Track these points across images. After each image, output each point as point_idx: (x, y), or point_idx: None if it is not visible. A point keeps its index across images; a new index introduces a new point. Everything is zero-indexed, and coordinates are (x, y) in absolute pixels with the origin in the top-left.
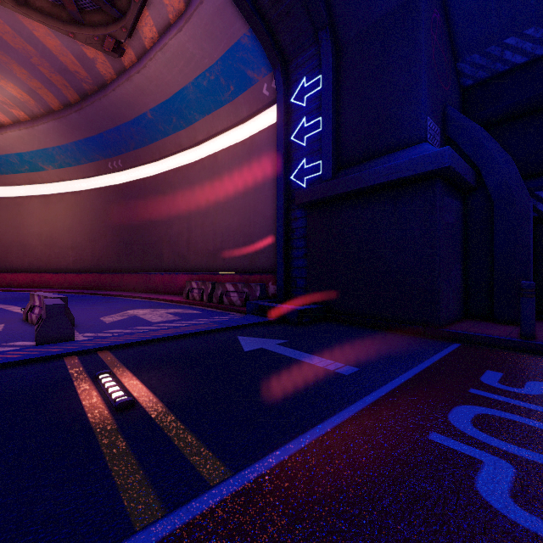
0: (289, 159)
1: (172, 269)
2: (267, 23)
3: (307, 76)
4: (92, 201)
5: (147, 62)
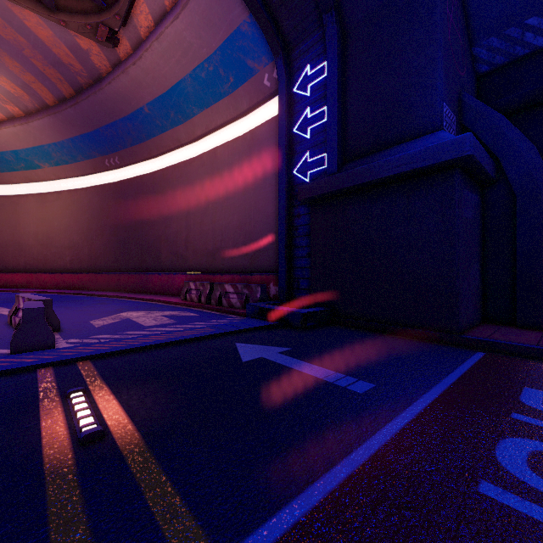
0: (292, 152)
1: (170, 269)
2: (268, 7)
3: (311, 64)
4: (89, 199)
5: (143, 53)
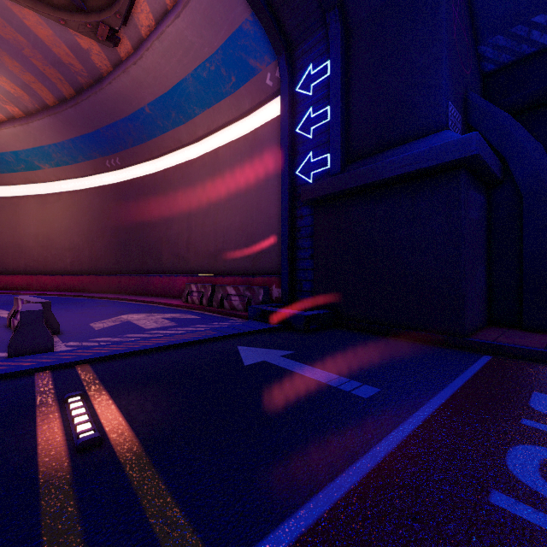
0: (294, 152)
1: (172, 271)
2: (271, 5)
3: (314, 63)
4: (90, 201)
5: (143, 52)
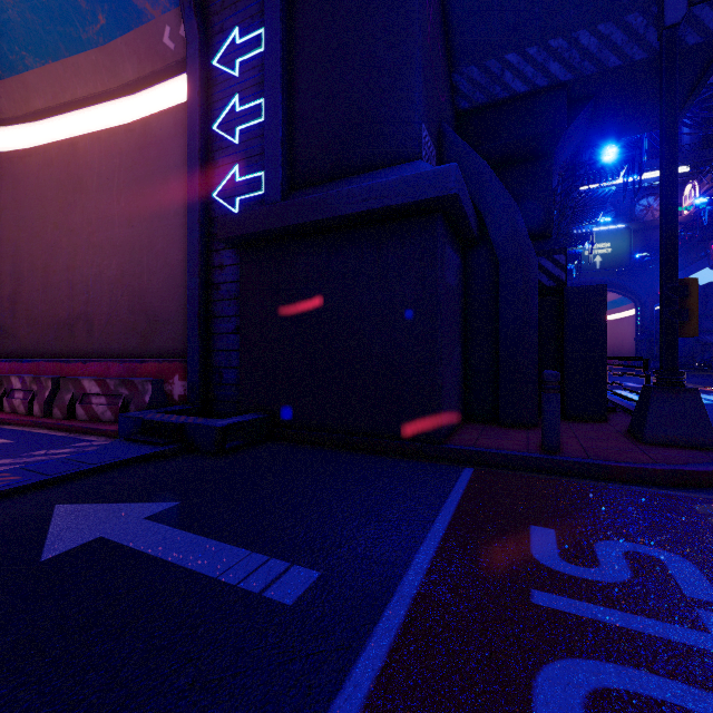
0: (210, 163)
1: None
2: None
3: (241, 27)
4: None
5: None
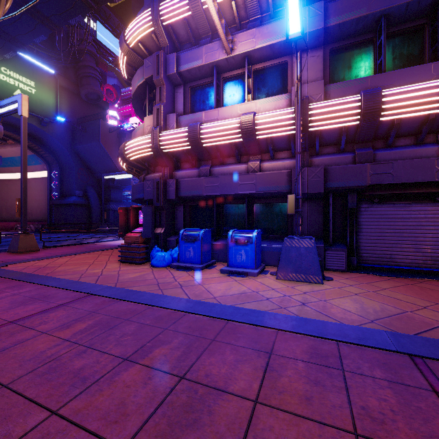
0: (52, 190)
1: (8, 220)
2: (43, 156)
3: (56, 170)
4: None
5: None
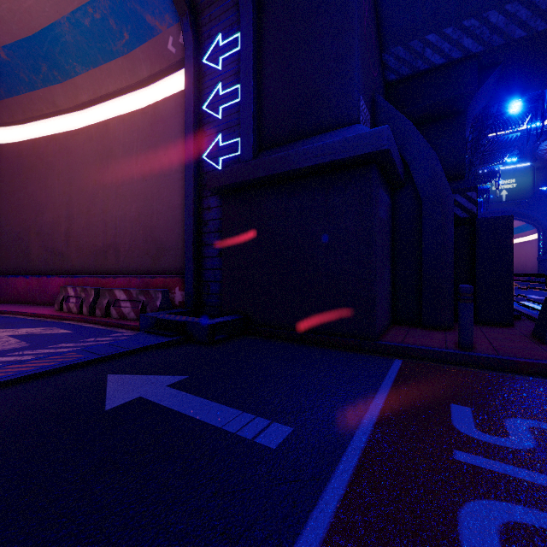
0: (201, 133)
1: (44, 270)
2: None
3: (223, 33)
4: None
5: None
